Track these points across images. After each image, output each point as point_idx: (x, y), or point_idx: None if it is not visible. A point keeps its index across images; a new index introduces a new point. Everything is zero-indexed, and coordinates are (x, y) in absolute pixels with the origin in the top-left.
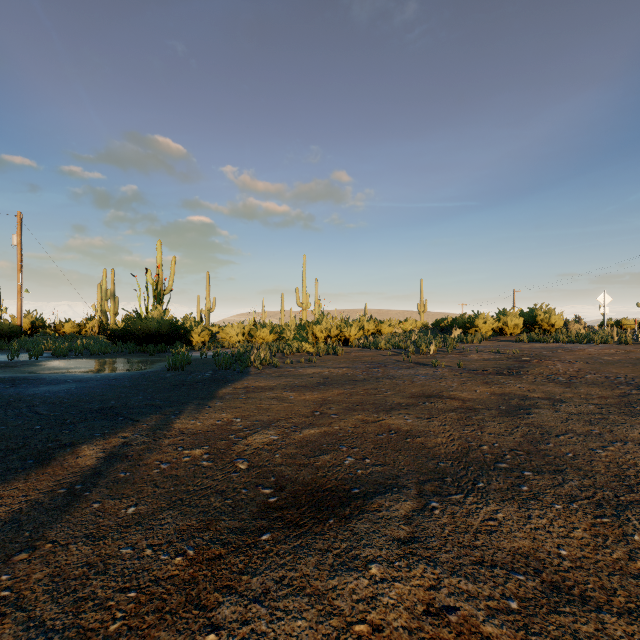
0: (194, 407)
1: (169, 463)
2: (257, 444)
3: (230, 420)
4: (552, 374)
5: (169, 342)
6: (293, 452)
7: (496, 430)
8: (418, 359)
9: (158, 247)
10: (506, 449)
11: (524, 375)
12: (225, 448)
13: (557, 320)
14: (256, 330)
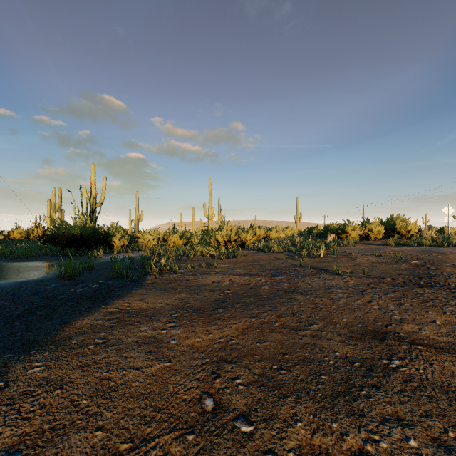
0: None
1: None
2: None
3: None
4: None
5: (91, 246)
6: None
7: None
8: (313, 263)
9: (92, 169)
10: None
11: (454, 288)
12: None
13: (412, 227)
14: (169, 235)
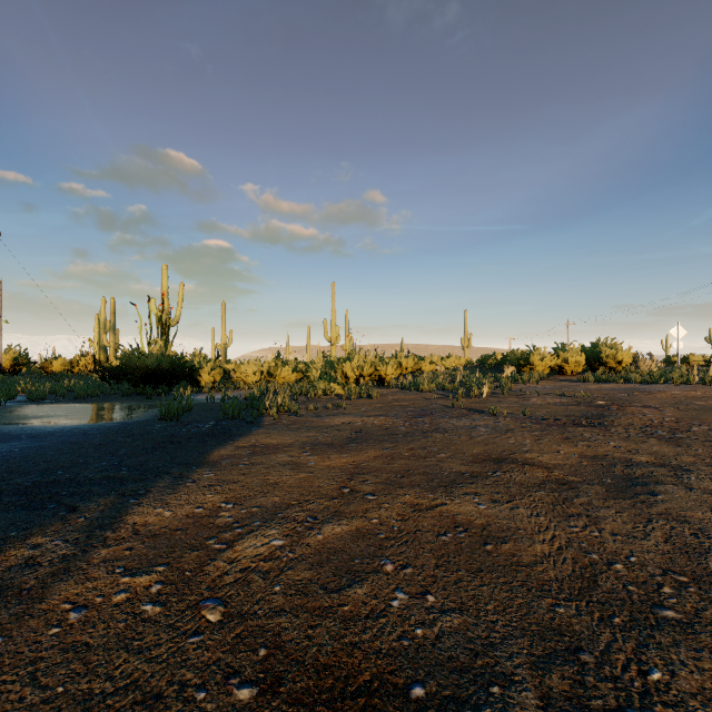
0: (170, 482)
1: (86, 608)
2: (248, 559)
3: (217, 506)
4: (646, 426)
5: (172, 382)
6: (305, 578)
7: (620, 527)
8: (470, 404)
9: (163, 272)
10: (654, 570)
11: (611, 427)
12: (194, 568)
13: (625, 356)
14: (276, 368)
